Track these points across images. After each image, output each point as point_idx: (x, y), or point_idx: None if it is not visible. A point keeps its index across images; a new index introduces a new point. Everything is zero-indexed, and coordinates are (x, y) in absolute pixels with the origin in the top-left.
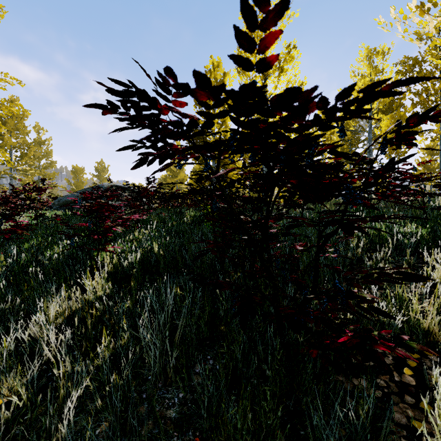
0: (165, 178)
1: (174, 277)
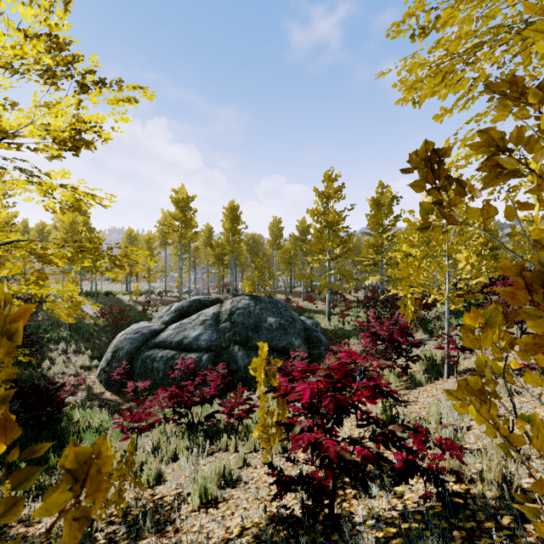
0: None
1: None
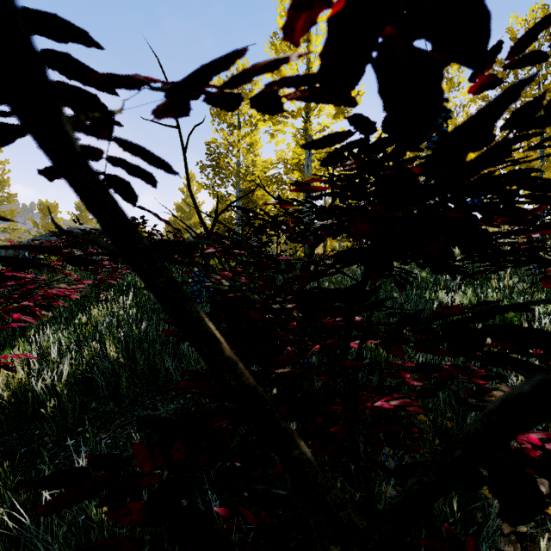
0: (175, 221)
1: (146, 407)
